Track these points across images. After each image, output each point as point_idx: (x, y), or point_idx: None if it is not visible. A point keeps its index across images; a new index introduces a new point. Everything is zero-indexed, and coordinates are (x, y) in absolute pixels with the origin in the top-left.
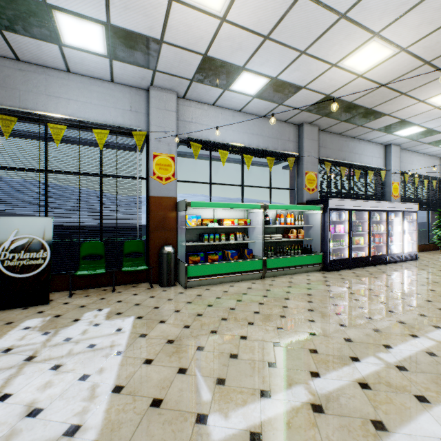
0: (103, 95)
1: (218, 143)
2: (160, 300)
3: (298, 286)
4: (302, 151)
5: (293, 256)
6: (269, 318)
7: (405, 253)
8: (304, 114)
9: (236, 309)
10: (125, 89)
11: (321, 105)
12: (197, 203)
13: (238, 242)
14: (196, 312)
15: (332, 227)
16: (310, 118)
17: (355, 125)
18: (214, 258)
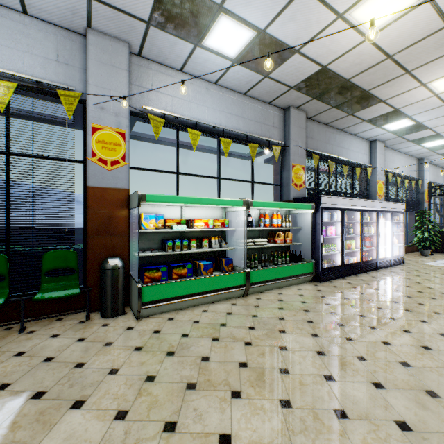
0: (8, 31)
1: (187, 121)
2: (92, 347)
3: (291, 307)
4: (289, 139)
5: (281, 266)
6: (264, 378)
7: (394, 257)
8: (293, 94)
9: (211, 360)
10: (48, 29)
11: (314, 81)
12: (155, 197)
13: (213, 250)
14: (145, 372)
15: (323, 230)
16: (298, 101)
17: (345, 114)
18: (181, 273)
